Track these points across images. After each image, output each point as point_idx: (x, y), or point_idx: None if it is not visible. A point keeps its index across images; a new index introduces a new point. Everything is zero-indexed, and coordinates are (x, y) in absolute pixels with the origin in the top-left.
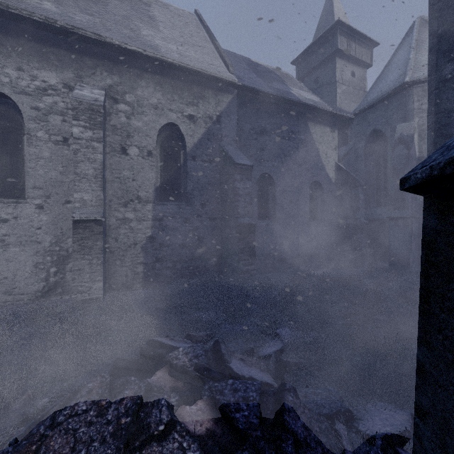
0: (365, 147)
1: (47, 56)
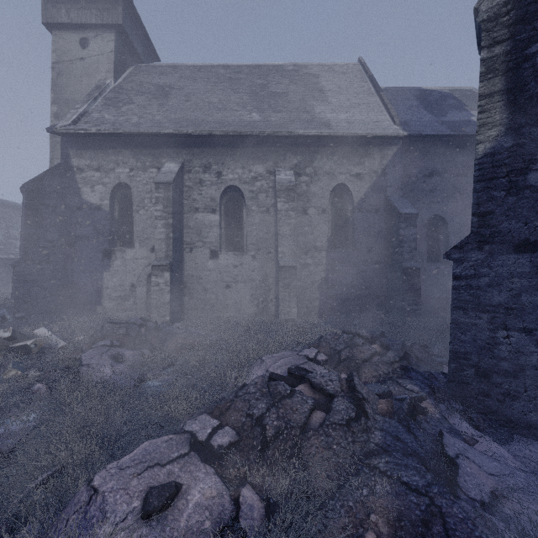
0: None
1: (257, 154)
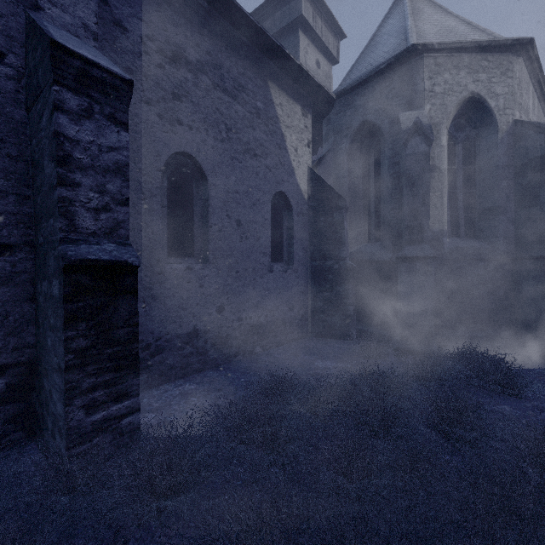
0: (350, 149)
1: None
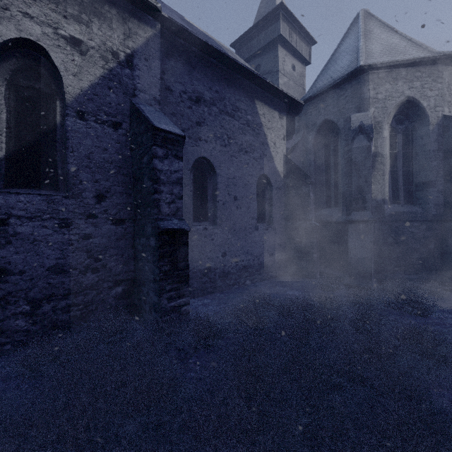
0: (315, 139)
1: None
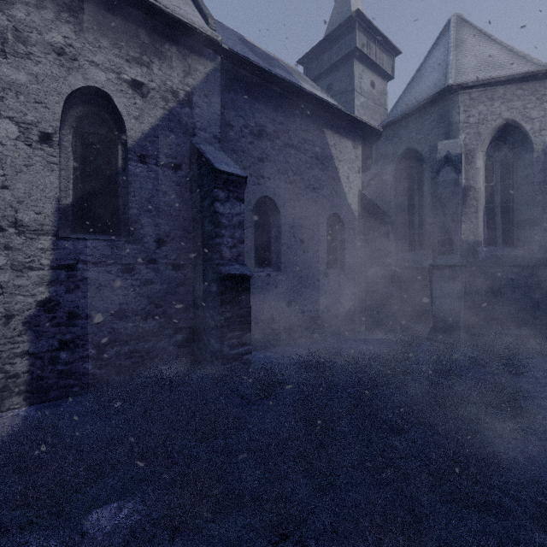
0: (396, 171)
1: None
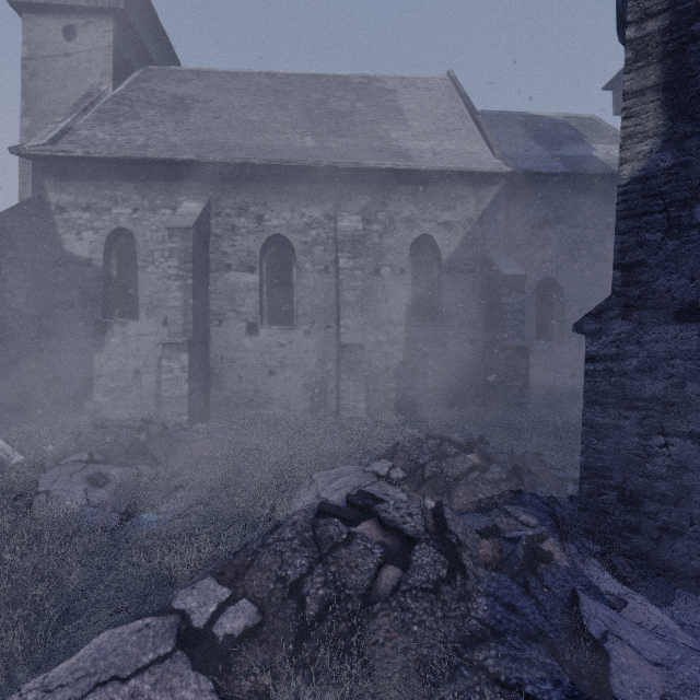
0: None
1: (312, 193)
